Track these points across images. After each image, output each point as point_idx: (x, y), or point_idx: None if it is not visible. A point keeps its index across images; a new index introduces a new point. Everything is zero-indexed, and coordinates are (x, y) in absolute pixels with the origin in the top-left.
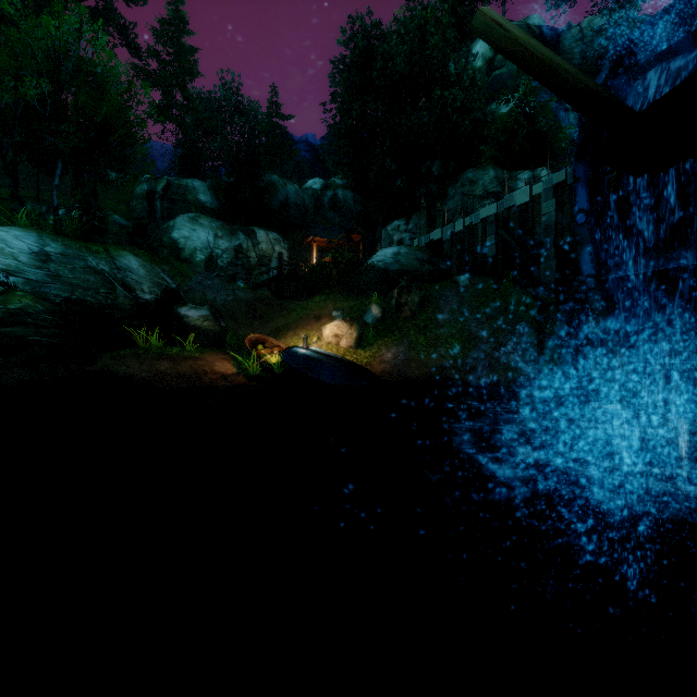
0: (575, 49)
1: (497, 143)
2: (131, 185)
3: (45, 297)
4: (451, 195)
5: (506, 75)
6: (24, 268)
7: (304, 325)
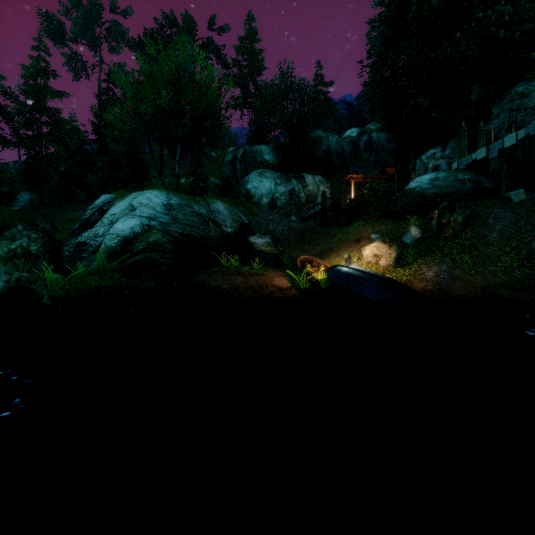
0: None
1: None
2: (222, 157)
3: (169, 233)
4: (495, 114)
5: None
6: (159, 215)
7: (345, 247)
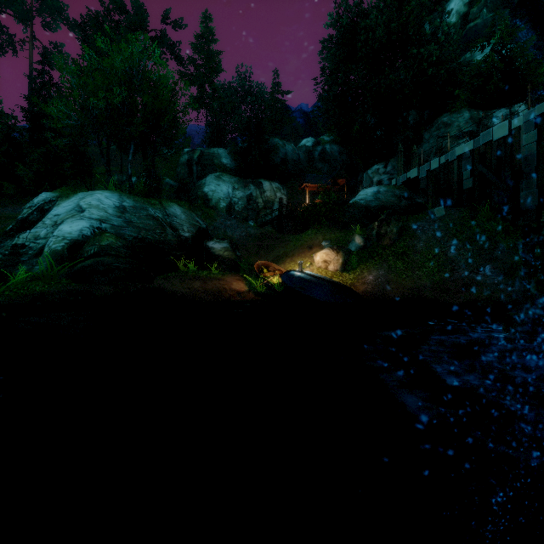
0: None
1: (471, 87)
2: (177, 157)
3: (122, 237)
4: (426, 138)
5: (481, 25)
6: (111, 217)
7: (299, 253)
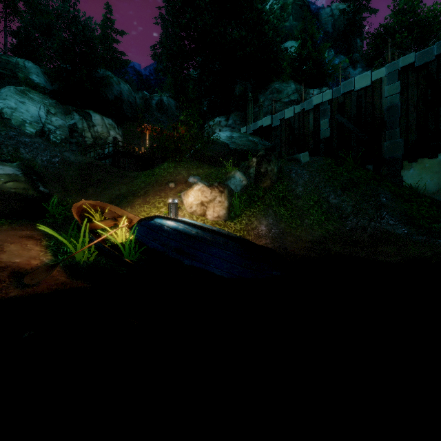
0: (328, 21)
1: (291, 67)
2: None
3: None
4: (262, 100)
5: (289, 28)
6: None
7: (155, 191)
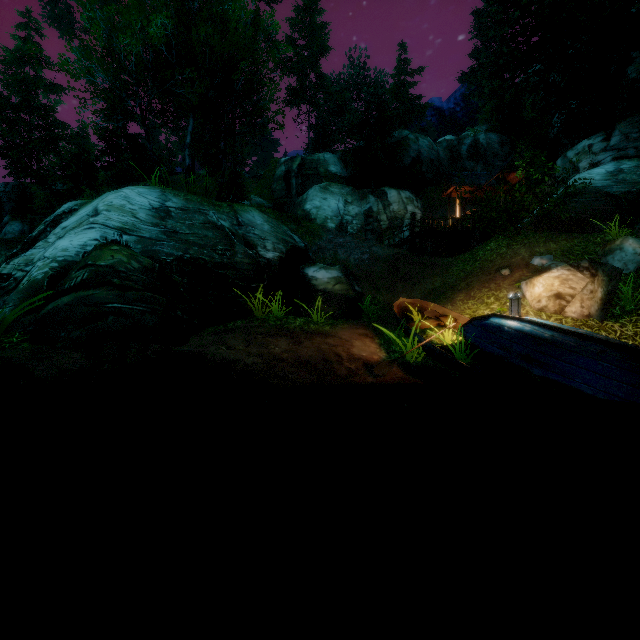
0: None
1: None
2: (272, 170)
3: (155, 256)
4: None
5: None
6: (141, 225)
7: (481, 282)
